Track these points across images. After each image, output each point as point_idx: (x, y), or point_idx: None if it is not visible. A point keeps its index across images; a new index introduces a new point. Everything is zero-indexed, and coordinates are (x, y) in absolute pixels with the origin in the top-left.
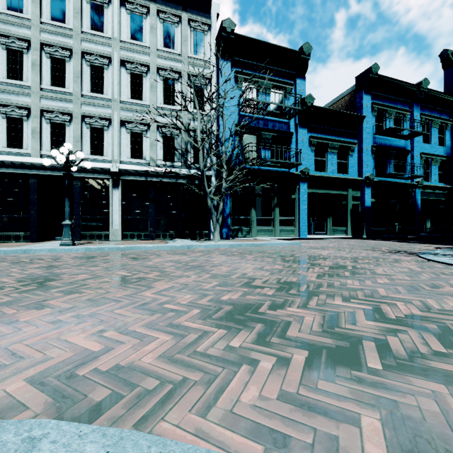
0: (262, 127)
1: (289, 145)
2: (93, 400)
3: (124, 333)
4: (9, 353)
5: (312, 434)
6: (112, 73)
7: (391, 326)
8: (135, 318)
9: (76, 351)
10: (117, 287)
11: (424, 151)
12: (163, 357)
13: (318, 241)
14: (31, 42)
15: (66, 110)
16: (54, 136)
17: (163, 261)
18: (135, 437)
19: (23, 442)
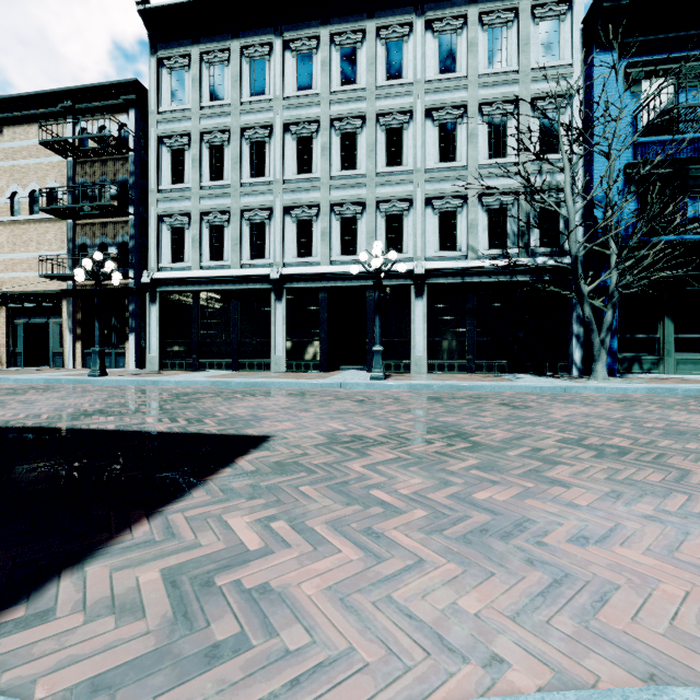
0: (690, 157)
1: None
2: None
3: None
4: None
5: None
6: (414, 133)
7: None
8: None
9: None
10: (606, 459)
11: None
12: None
13: None
14: (321, 122)
15: (358, 198)
16: (344, 235)
17: (575, 415)
18: None
19: None
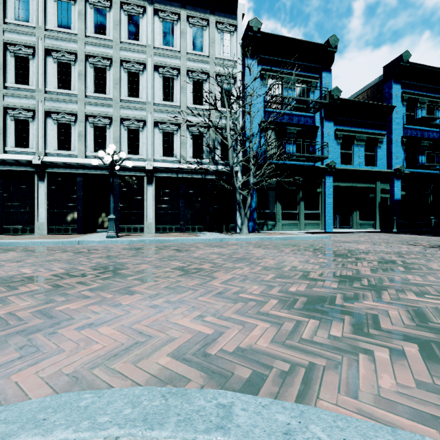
0: (287, 122)
1: (314, 139)
2: (241, 377)
3: (221, 318)
4: (136, 332)
5: None
6: (146, 78)
7: None
8: (222, 306)
9: (192, 333)
10: (183, 276)
11: None
12: (275, 343)
13: (346, 235)
14: (78, 55)
15: (107, 114)
16: (96, 138)
17: (207, 253)
18: (314, 412)
19: (218, 407)
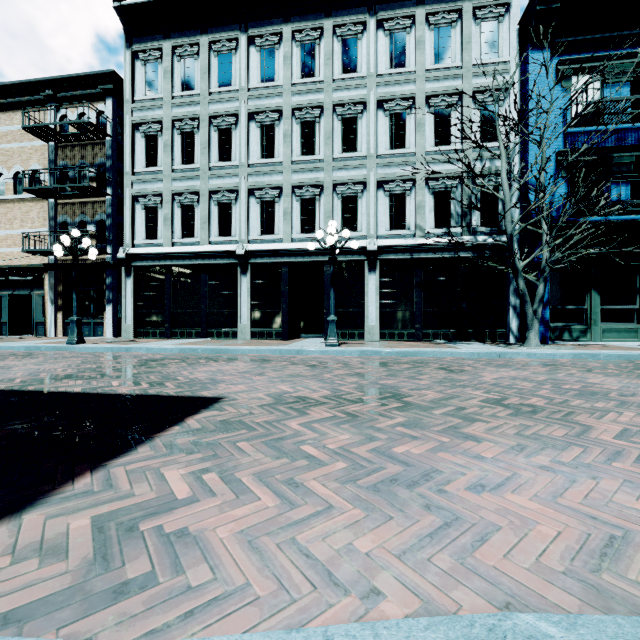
0: (614, 146)
1: None
2: None
3: None
4: (578, 513)
5: None
6: (367, 122)
7: None
8: None
9: None
10: (520, 417)
11: None
12: None
13: None
14: (283, 111)
15: (316, 181)
16: (303, 215)
17: (503, 378)
18: None
19: None
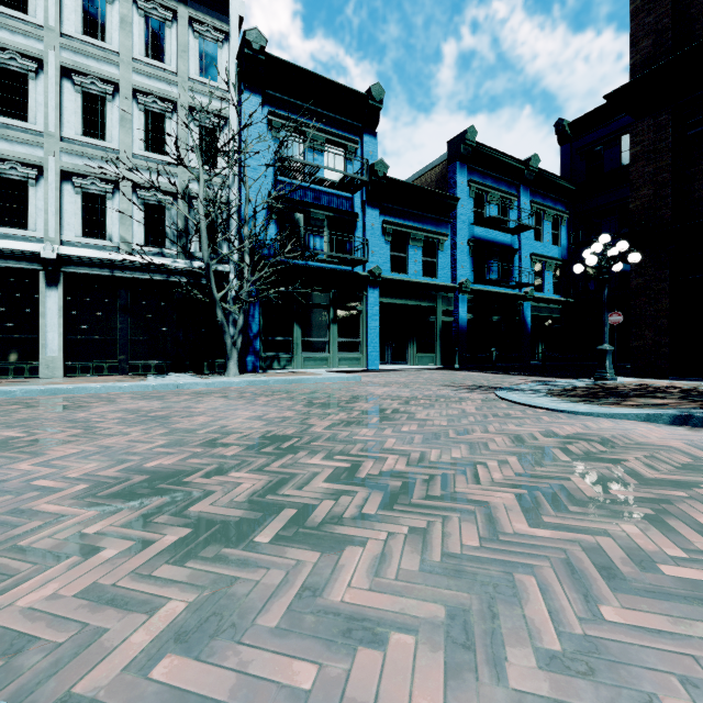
0: (311, 202)
1: (352, 232)
2: None
3: None
4: None
5: (78, 631)
6: (44, 88)
7: (345, 488)
8: None
9: None
10: None
11: (535, 251)
12: None
13: (392, 374)
14: None
15: None
16: None
17: (110, 411)
18: None
19: None
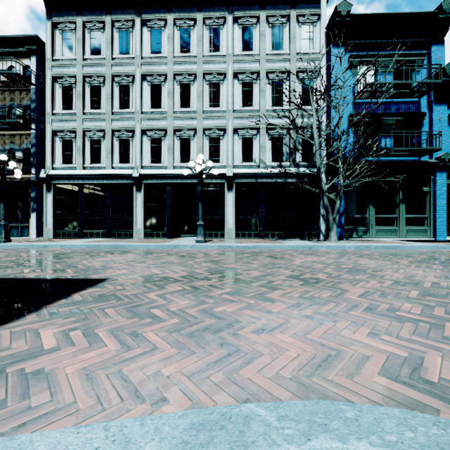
0: (383, 112)
1: (419, 128)
2: None
3: (402, 339)
4: (315, 343)
5: None
6: (226, 87)
7: None
8: (387, 324)
9: (382, 352)
10: (306, 286)
11: None
12: None
13: None
14: (167, 75)
15: (191, 126)
16: (182, 150)
17: (307, 261)
18: None
19: None
